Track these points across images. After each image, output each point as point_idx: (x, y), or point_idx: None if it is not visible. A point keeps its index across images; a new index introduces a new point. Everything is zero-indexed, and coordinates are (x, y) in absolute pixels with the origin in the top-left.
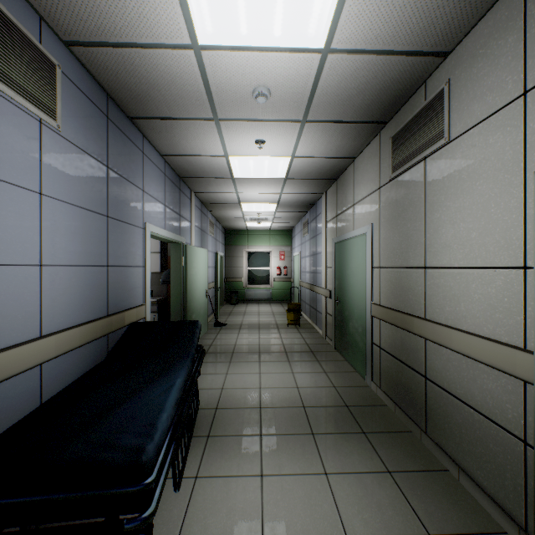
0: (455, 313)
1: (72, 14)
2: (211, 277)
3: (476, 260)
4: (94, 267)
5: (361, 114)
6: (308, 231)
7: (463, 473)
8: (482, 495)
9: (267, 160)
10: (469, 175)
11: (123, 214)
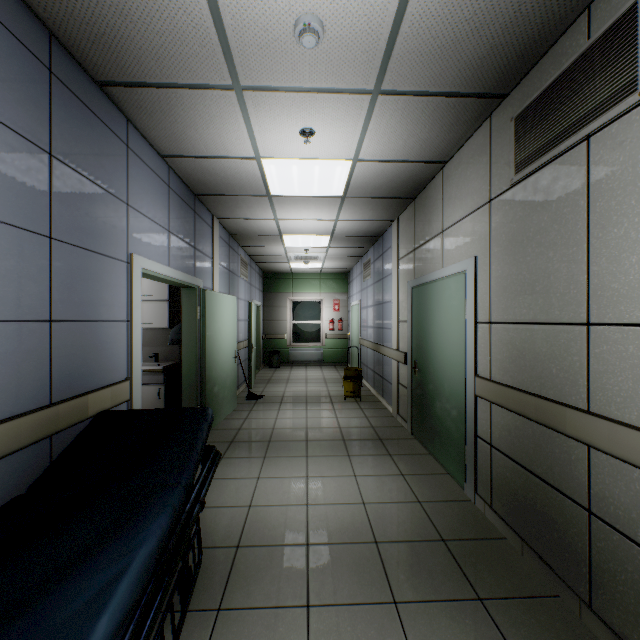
0: None
1: None
2: (244, 334)
3: None
4: (18, 324)
5: (468, 77)
6: (372, 274)
7: None
8: None
9: (318, 165)
10: None
11: (85, 237)
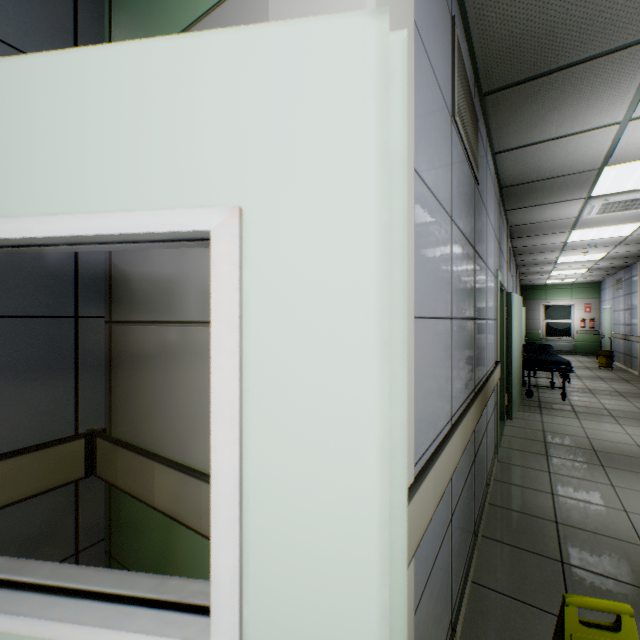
0: None
1: (523, 244)
2: None
3: None
4: None
5: None
6: (622, 288)
7: None
8: None
9: (587, 255)
10: None
11: None
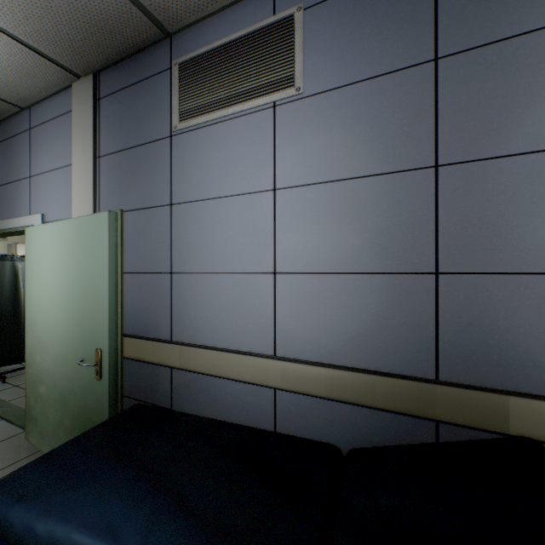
0: None
1: None
2: None
3: None
4: (386, 276)
5: None
6: None
7: None
8: None
9: None
10: None
11: (521, 134)
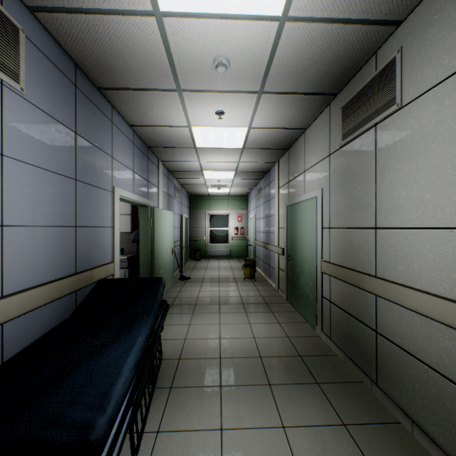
0: (407, 272)
1: None
2: (177, 237)
3: (431, 220)
4: (62, 228)
5: (314, 85)
6: (262, 196)
7: (417, 427)
8: (438, 451)
9: (227, 130)
10: (423, 138)
11: (92, 178)
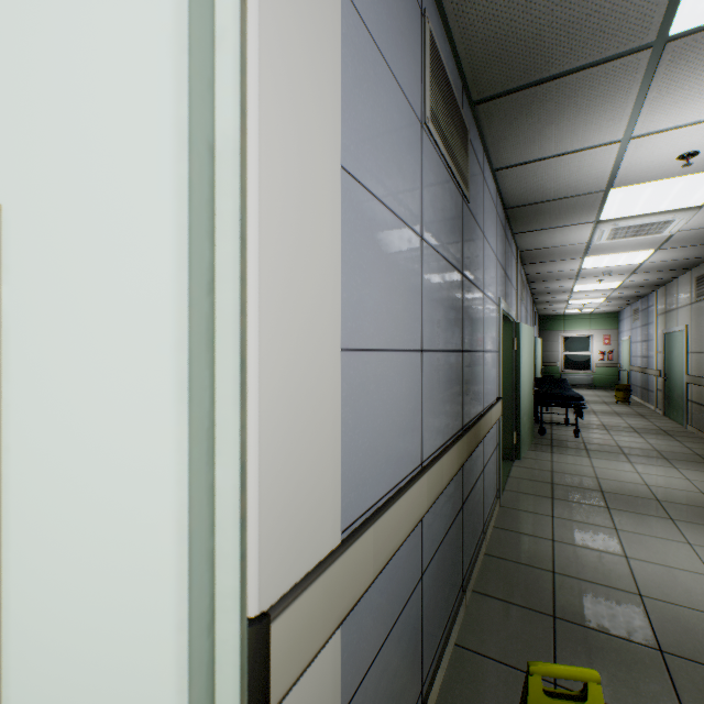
0: None
1: (536, 271)
2: None
3: None
4: None
5: (671, 268)
6: (639, 319)
7: None
8: None
9: (603, 284)
10: None
11: None
